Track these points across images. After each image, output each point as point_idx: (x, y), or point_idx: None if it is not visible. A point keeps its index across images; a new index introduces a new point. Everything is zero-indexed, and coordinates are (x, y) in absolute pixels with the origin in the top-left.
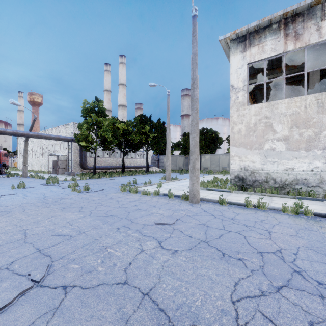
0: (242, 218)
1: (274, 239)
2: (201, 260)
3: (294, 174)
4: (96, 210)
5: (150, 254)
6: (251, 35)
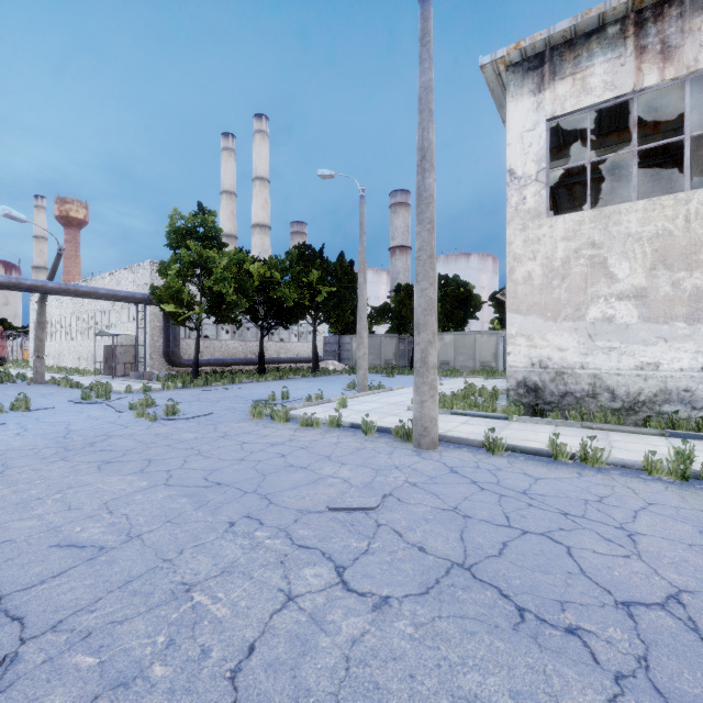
0: (550, 490)
1: (649, 558)
2: (461, 633)
3: (659, 378)
4: (184, 467)
5: (312, 612)
6: (557, 54)
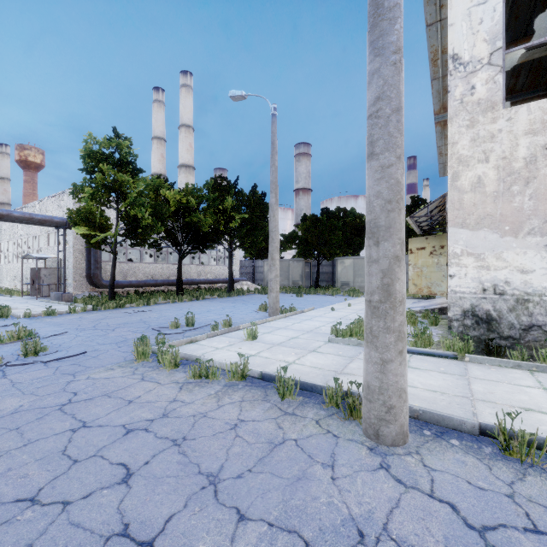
0: None
1: None
2: None
3: None
4: None
5: None
6: None
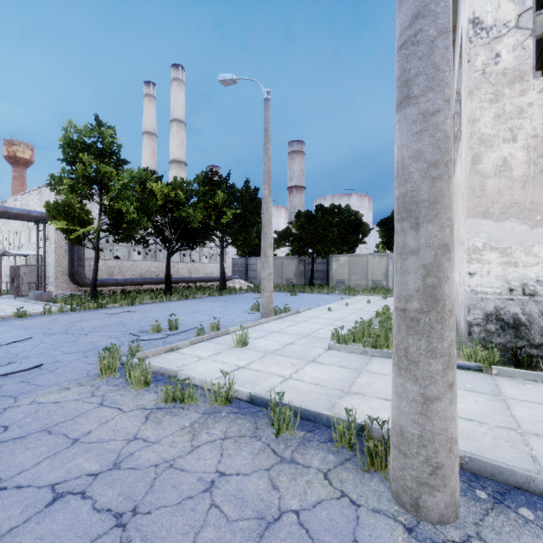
0: None
1: None
2: None
3: None
4: None
5: None
6: None
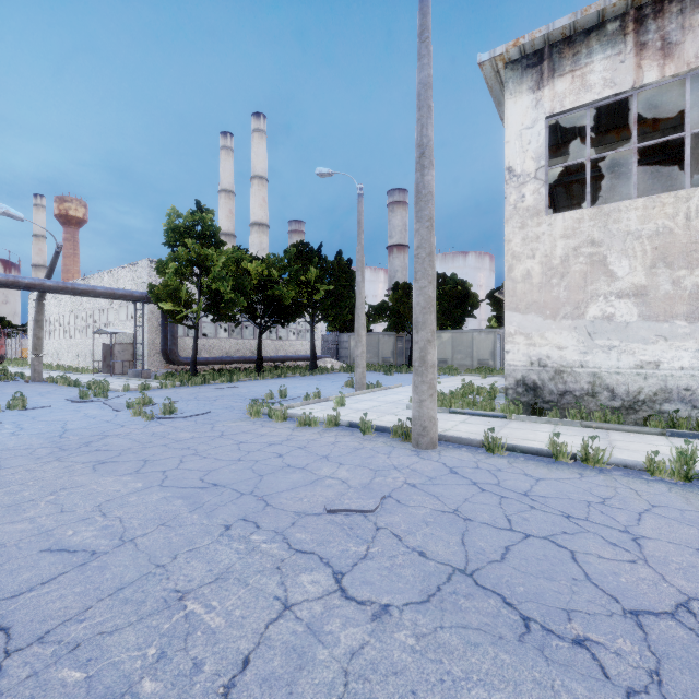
0: (552, 492)
1: (656, 563)
2: (464, 645)
3: (659, 377)
4: (180, 468)
5: (309, 622)
6: (556, 51)
